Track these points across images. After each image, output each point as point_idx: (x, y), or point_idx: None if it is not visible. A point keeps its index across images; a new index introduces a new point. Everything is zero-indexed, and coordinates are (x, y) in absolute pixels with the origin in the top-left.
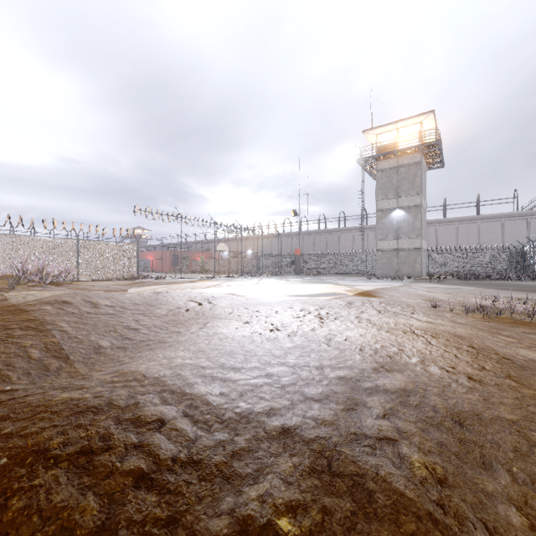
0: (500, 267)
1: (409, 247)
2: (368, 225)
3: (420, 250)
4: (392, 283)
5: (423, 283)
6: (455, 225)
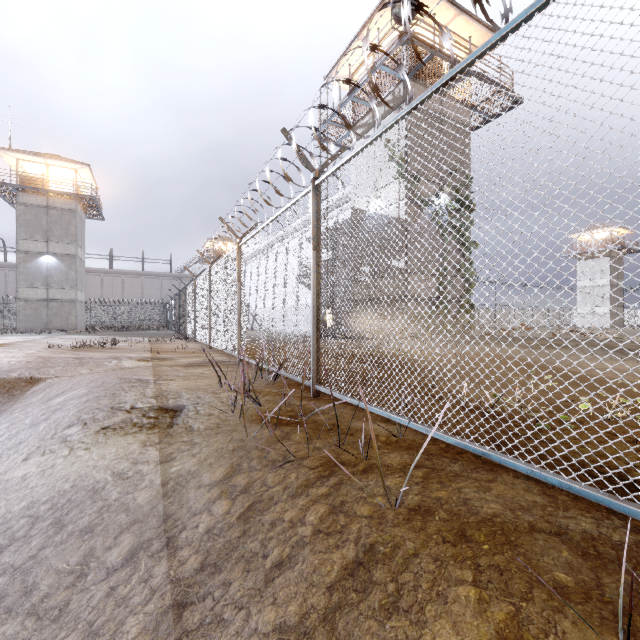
0: (157, 320)
1: (63, 298)
2: (9, 263)
3: (76, 302)
4: (34, 336)
5: (71, 335)
6: (121, 278)
